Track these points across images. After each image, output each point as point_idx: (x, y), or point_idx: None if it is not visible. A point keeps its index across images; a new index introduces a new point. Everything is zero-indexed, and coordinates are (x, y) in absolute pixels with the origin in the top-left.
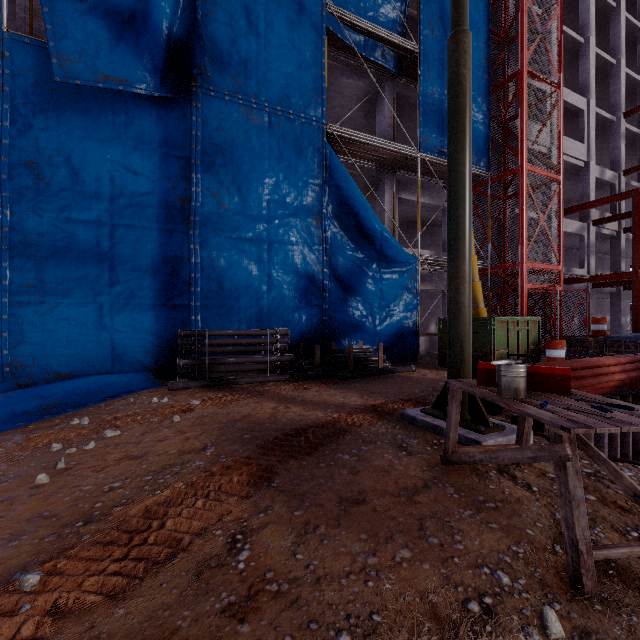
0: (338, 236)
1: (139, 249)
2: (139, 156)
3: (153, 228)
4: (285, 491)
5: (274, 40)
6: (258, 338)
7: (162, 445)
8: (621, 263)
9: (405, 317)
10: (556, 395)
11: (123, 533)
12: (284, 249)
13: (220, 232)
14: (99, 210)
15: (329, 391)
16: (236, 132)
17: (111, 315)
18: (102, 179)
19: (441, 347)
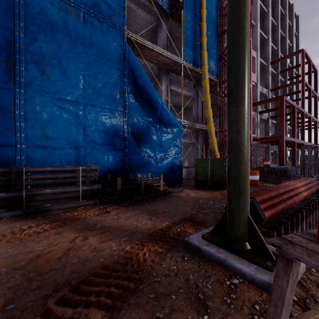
0: (134, 105)
1: None
2: None
3: None
4: None
5: None
6: (73, 173)
7: None
8: (269, 133)
9: (175, 157)
10: None
11: None
12: (96, 110)
13: (43, 92)
14: None
15: (126, 213)
16: (57, 20)
17: None
18: None
19: (196, 175)
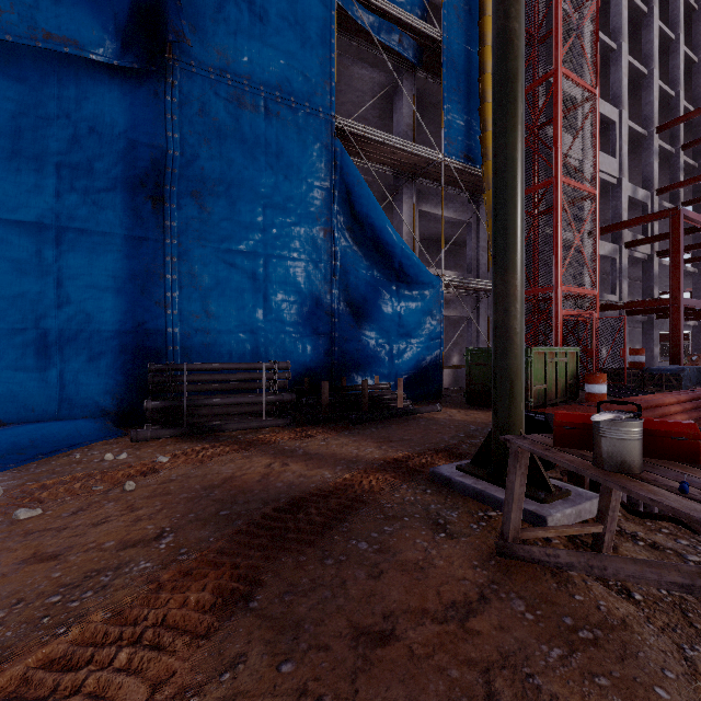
0: (350, 251)
1: (97, 260)
2: (97, 142)
3: (116, 234)
4: (270, 618)
5: (272, 10)
6: (251, 373)
7: (97, 532)
8: (654, 289)
9: (427, 347)
10: (680, 464)
11: None
12: (284, 265)
13: (204, 242)
14: (41, 208)
15: (339, 439)
16: (224, 119)
17: (58, 344)
18: (45, 169)
19: (469, 382)
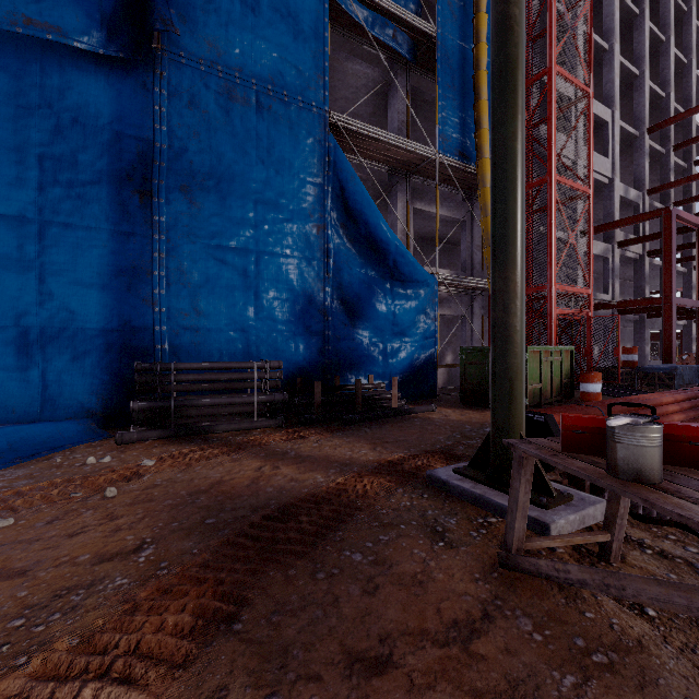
0: (343, 248)
1: (81, 256)
2: (81, 133)
3: (101, 229)
4: (255, 643)
5: (264, 2)
6: (242, 372)
7: (71, 544)
8: (645, 289)
9: (422, 346)
10: None
11: None
12: (277, 262)
13: (193, 238)
14: (22, 202)
15: (332, 441)
16: (215, 112)
17: (40, 343)
18: (27, 160)
19: (464, 381)
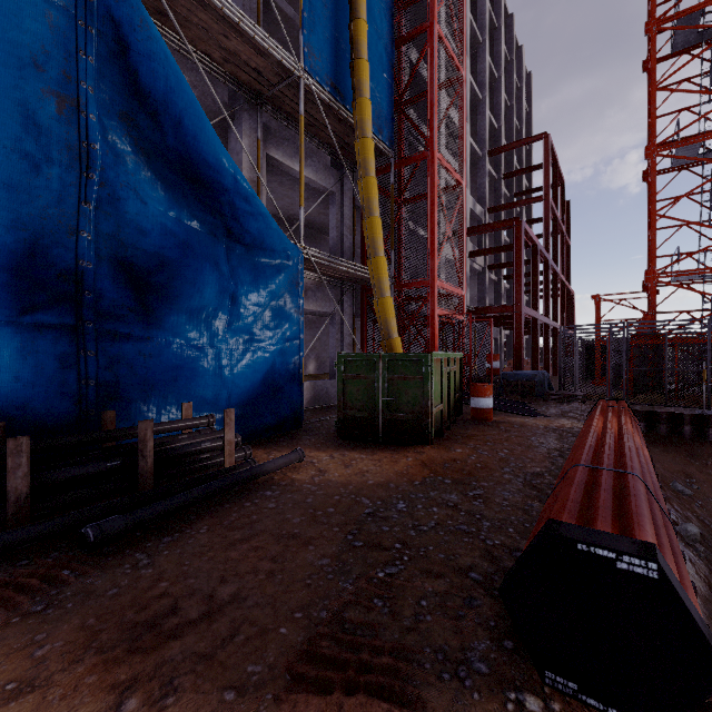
0: (127, 160)
1: None
2: None
3: None
4: None
5: None
6: None
7: None
8: (486, 300)
9: (279, 352)
10: None
11: None
12: None
13: None
14: None
15: None
16: None
17: None
18: None
19: (343, 405)
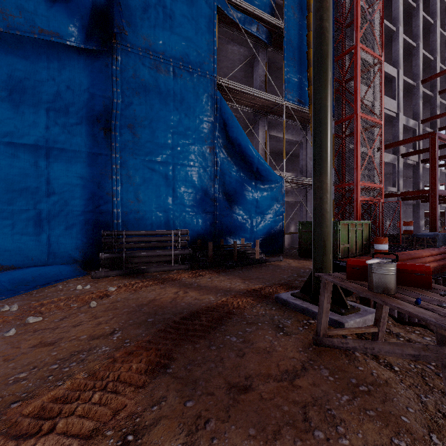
0: (225, 161)
1: (70, 167)
2: (70, 95)
3: (82, 151)
4: (179, 378)
5: (177, 12)
6: (165, 237)
7: (76, 330)
8: (420, 184)
9: (274, 221)
10: (419, 289)
11: (9, 440)
12: (185, 169)
13: (135, 156)
14: (37, 136)
15: (219, 277)
16: (148, 80)
17: (47, 219)
18: (40, 112)
19: (301, 243)
